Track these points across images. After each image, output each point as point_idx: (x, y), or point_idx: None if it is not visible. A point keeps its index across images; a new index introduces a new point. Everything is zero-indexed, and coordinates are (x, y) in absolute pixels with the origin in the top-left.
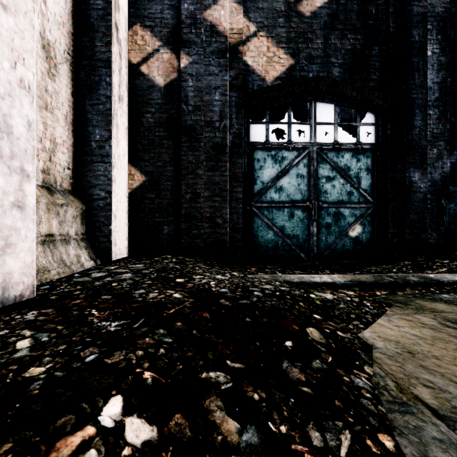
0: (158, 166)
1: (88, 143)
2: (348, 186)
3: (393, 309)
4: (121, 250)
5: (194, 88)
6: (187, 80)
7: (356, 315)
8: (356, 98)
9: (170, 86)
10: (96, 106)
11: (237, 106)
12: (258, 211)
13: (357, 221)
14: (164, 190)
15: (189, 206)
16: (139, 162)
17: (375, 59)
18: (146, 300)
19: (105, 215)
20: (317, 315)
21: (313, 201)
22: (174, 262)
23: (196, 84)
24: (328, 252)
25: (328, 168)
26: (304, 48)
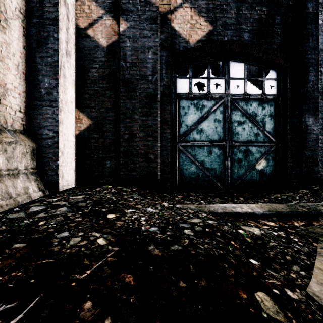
0: (101, 111)
1: (38, 90)
2: (255, 129)
3: (321, 245)
4: (68, 181)
5: (131, 48)
6: (125, 41)
7: (292, 257)
8: (262, 57)
9: (111, 47)
10: (45, 58)
11: (166, 63)
12: (183, 148)
13: (262, 156)
14: (107, 131)
15: (127, 144)
16: (86, 108)
17: (278, 27)
18: (62, 252)
19: (53, 152)
20: (253, 260)
21: (228, 140)
22: (112, 192)
23: (132, 45)
24: (240, 182)
25: (240, 114)
26: (220, 17)
